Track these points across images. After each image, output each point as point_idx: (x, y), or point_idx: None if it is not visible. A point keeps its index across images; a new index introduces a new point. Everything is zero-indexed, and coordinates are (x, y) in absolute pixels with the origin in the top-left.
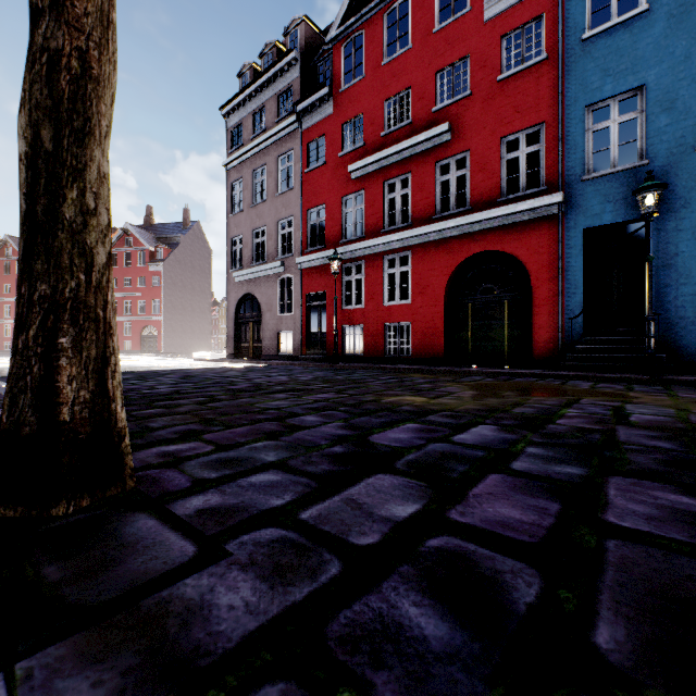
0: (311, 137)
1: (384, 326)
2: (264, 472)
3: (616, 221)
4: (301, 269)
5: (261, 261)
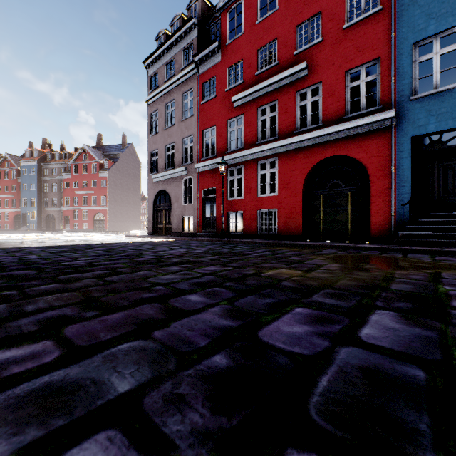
0: (205, 78)
1: (258, 212)
2: (92, 437)
3: (438, 130)
4: (199, 172)
5: (171, 167)
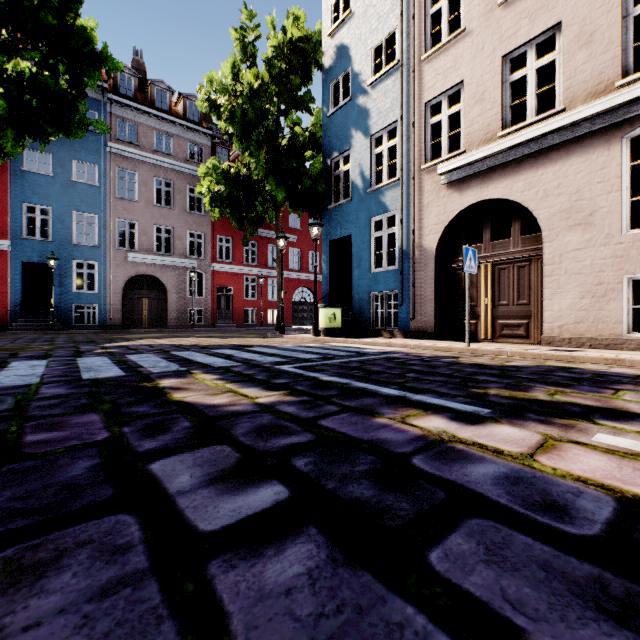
0: None
1: None
2: None
3: (40, 262)
4: None
5: None
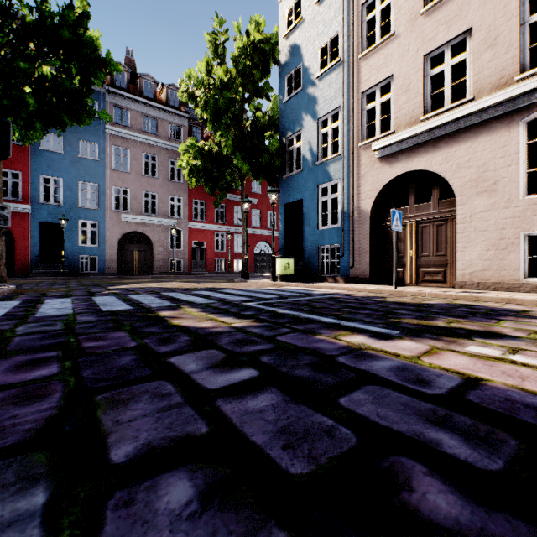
0: None
1: None
2: None
3: (53, 222)
4: None
5: None
